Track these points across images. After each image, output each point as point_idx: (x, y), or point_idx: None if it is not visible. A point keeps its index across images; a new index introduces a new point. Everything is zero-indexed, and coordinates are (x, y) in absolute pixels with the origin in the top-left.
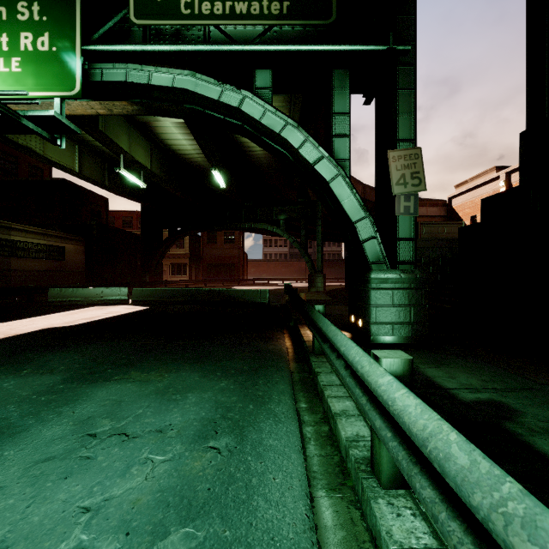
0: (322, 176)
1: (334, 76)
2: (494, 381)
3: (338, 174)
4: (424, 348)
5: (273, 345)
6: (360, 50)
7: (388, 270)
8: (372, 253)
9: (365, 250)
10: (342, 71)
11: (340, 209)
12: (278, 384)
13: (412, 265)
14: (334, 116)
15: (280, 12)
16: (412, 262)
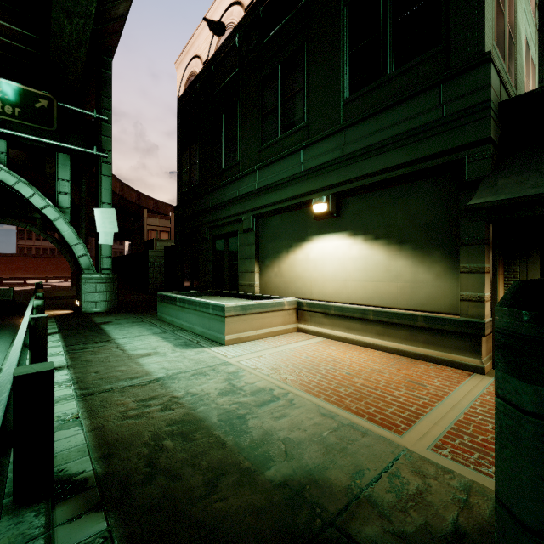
0: (48, 217)
1: (59, 157)
2: (121, 317)
3: (61, 217)
4: (110, 312)
5: (8, 322)
6: (76, 149)
7: (93, 273)
8: (85, 263)
9: (80, 261)
10: (65, 155)
11: (63, 237)
12: (4, 332)
13: (110, 270)
14: (59, 180)
15: (13, 113)
16: (110, 269)
